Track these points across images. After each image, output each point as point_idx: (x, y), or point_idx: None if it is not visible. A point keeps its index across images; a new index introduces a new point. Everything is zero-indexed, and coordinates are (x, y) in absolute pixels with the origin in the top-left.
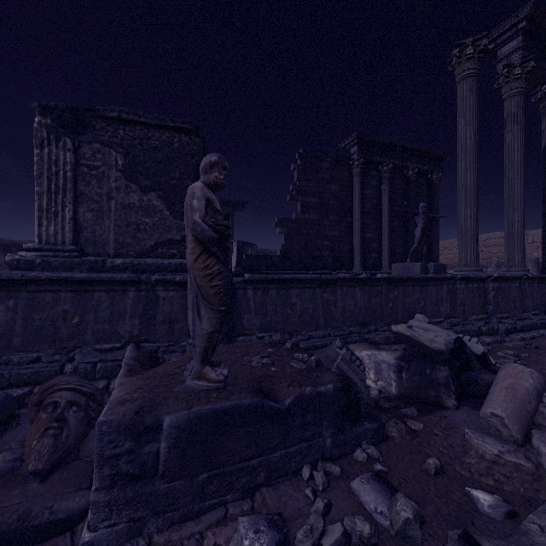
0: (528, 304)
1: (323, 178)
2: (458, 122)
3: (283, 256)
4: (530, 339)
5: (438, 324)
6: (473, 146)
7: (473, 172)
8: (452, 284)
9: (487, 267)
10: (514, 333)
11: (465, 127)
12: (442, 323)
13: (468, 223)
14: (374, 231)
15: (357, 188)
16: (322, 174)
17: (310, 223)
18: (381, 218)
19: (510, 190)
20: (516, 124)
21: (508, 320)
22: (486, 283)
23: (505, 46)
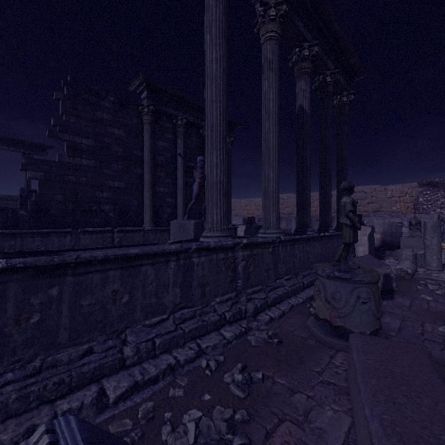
0: (282, 270)
1: (103, 119)
2: (205, 40)
3: (37, 209)
4: (278, 318)
5: (156, 326)
6: (220, 73)
7: (220, 107)
8: (186, 258)
9: None
10: (265, 311)
11: (211, 46)
12: (165, 322)
13: (214, 173)
14: (168, 185)
15: (147, 138)
16: (101, 113)
17: (84, 169)
18: (177, 173)
19: (267, 144)
20: (272, 71)
21: (260, 293)
22: (236, 252)
23: None
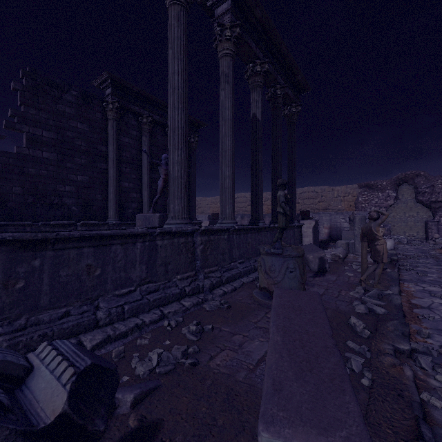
0: (236, 254)
1: (65, 112)
2: (168, 54)
3: None
4: (231, 292)
5: (125, 296)
6: (181, 84)
7: (181, 113)
8: (151, 240)
9: (236, 217)
10: (220, 287)
11: (173, 60)
12: (132, 293)
13: (176, 169)
14: (133, 181)
15: (111, 133)
16: (63, 107)
17: (44, 162)
18: (142, 169)
19: (223, 146)
20: (227, 83)
21: (216, 273)
22: (195, 237)
23: (220, 7)
